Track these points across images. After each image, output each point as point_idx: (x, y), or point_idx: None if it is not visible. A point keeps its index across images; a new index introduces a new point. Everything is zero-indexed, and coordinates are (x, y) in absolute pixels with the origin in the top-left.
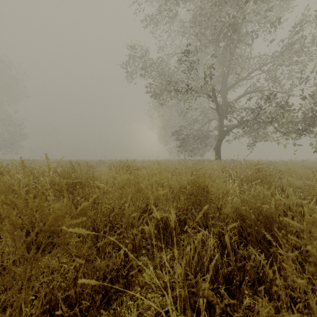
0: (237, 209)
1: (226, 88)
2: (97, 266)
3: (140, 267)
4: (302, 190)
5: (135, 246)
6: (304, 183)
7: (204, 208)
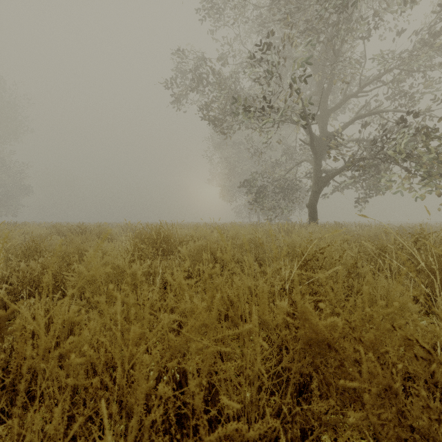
0: None
1: (325, 112)
2: None
3: None
4: None
5: None
6: None
7: None
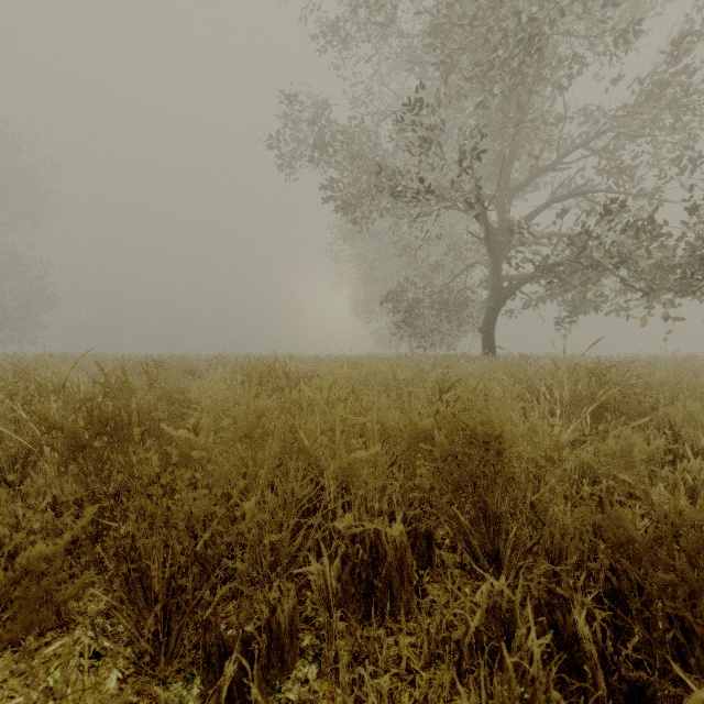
0: (612, 520)
1: (507, 191)
2: None
3: None
4: None
5: (278, 634)
6: None
7: None
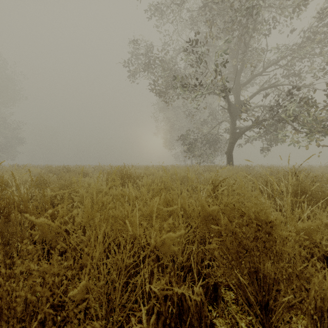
0: None
1: (239, 86)
2: None
3: None
4: None
5: None
6: None
7: None
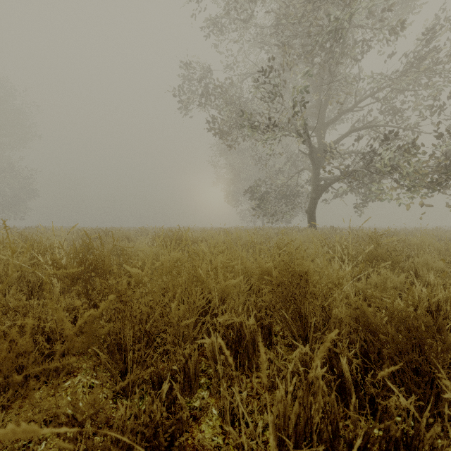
0: (361, 312)
1: (323, 124)
2: (118, 421)
3: (196, 412)
4: (447, 275)
5: (188, 374)
6: (445, 263)
7: (330, 336)
